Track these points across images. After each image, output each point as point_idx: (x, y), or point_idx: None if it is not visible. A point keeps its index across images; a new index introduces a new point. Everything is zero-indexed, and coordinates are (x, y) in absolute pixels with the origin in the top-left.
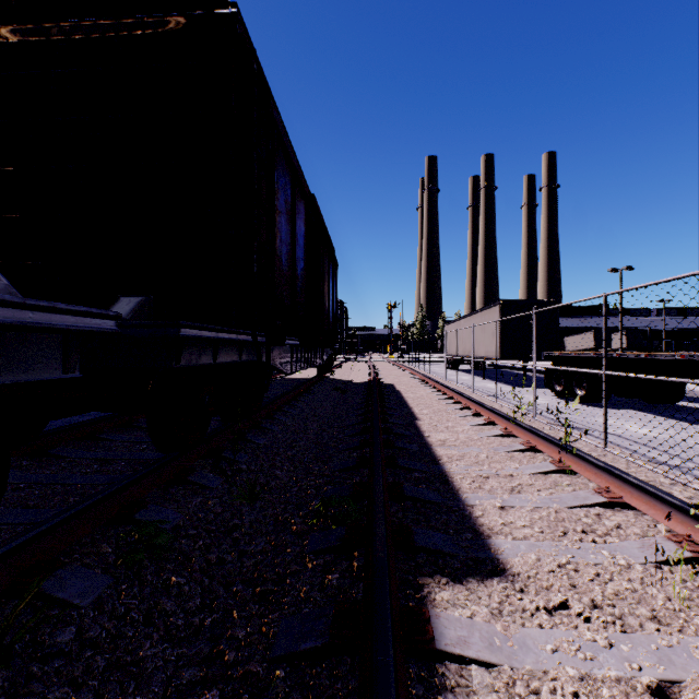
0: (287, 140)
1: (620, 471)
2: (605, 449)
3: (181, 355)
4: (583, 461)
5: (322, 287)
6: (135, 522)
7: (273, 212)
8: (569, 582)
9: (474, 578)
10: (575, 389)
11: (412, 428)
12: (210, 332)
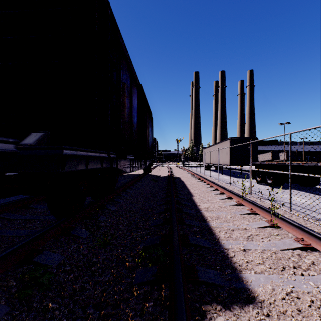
0: (127, 55)
1: (308, 228)
2: (290, 212)
3: (65, 165)
4: (284, 221)
5: (146, 131)
6: (34, 263)
7: (120, 91)
8: (296, 308)
9: (237, 305)
10: (267, 179)
11: (190, 201)
12: (82, 152)
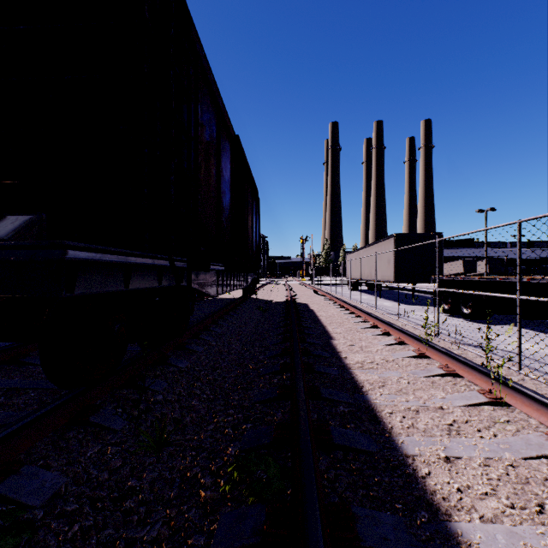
0: (212, 78)
1: None
2: (520, 372)
3: (75, 282)
4: (519, 393)
5: (246, 220)
6: None
7: (196, 142)
8: None
9: None
10: (461, 308)
11: (329, 348)
12: (115, 256)
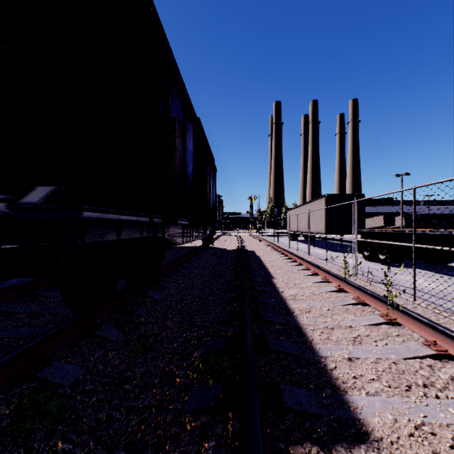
0: (179, 75)
1: (443, 327)
2: (414, 302)
3: (86, 233)
4: (407, 316)
5: (205, 184)
6: (38, 380)
7: (168, 126)
8: (431, 449)
9: (342, 445)
10: (378, 254)
11: (270, 285)
12: (112, 215)
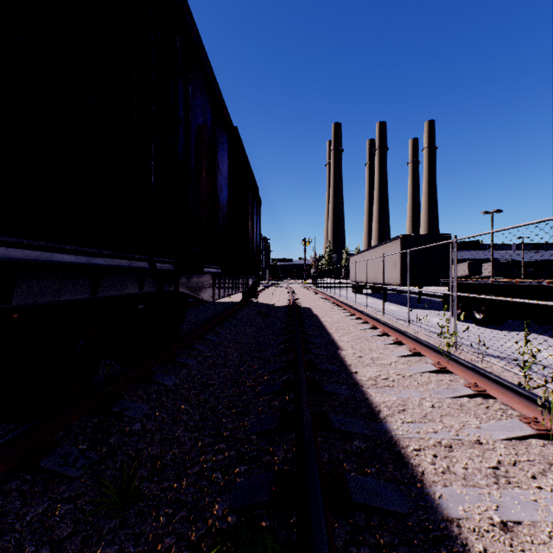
0: (206, 59)
1: None
2: None
3: (13, 289)
4: None
5: (246, 220)
6: None
7: (187, 128)
8: None
9: None
10: (473, 312)
11: (336, 361)
12: (73, 256)
